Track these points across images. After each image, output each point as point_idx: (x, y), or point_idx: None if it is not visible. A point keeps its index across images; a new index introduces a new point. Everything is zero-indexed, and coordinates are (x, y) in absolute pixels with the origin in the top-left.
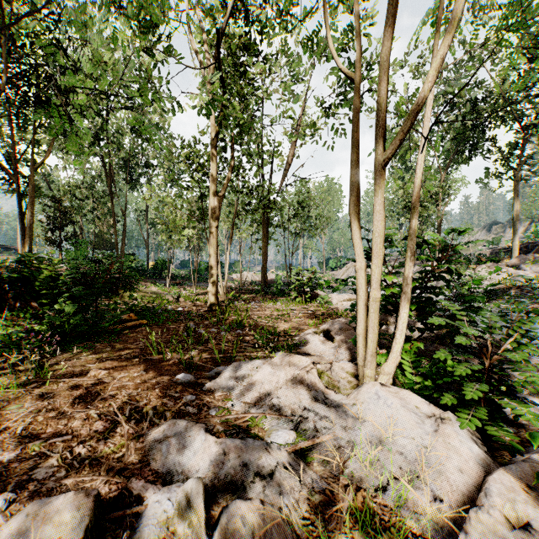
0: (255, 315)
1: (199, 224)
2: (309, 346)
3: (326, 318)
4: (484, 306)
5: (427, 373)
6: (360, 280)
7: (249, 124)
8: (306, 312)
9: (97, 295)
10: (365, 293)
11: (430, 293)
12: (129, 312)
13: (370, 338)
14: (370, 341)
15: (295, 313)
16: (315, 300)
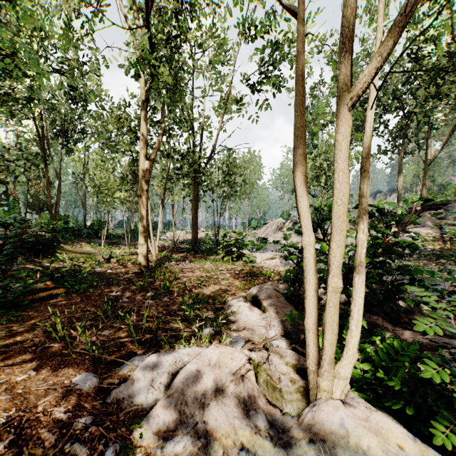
0: (184, 277)
1: (132, 187)
2: (239, 316)
3: (253, 280)
4: (423, 278)
5: (374, 358)
6: (310, 258)
7: (179, 91)
8: (234, 271)
9: (5, 262)
10: (316, 275)
11: (378, 268)
12: (47, 279)
13: (328, 341)
14: (329, 345)
15: (223, 274)
16: (241, 259)
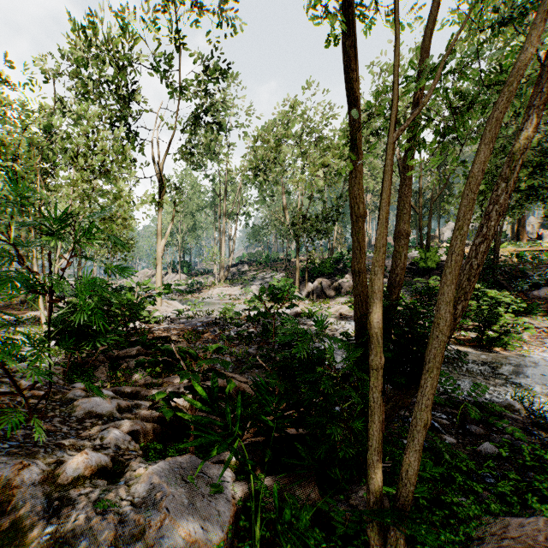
0: None
1: None
2: None
3: None
4: None
5: None
6: None
7: None
8: None
9: None
10: None
11: None
12: None
13: None
14: None
15: None
16: None
